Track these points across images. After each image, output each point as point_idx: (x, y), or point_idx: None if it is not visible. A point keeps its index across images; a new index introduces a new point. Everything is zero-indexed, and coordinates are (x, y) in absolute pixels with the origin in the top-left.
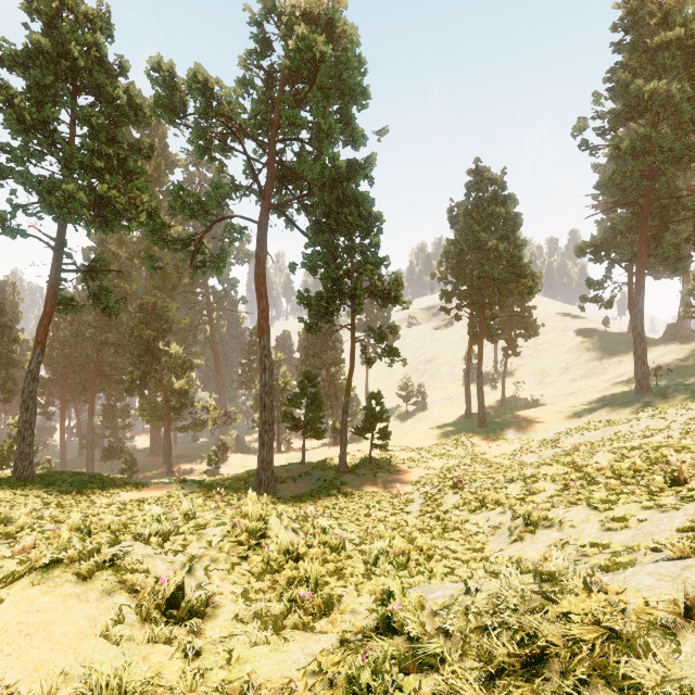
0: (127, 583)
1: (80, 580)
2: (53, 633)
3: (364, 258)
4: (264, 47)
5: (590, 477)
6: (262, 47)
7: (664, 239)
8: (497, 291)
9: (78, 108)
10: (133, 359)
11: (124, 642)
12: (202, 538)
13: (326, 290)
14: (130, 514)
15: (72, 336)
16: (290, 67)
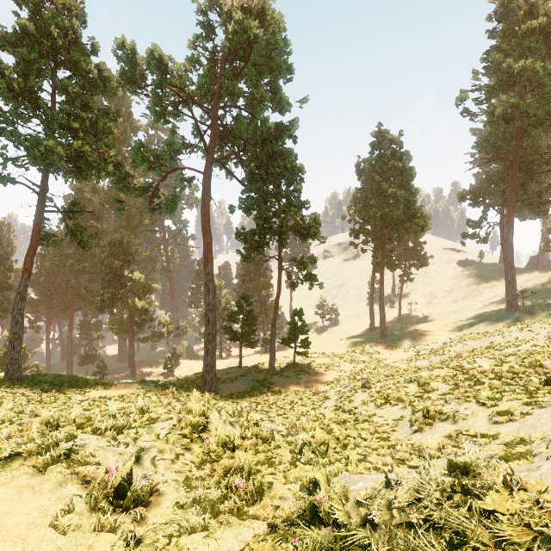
0: (79, 474)
1: (36, 472)
2: (4, 524)
3: (289, 202)
4: (208, 32)
5: (476, 378)
6: (206, 32)
7: (529, 187)
8: (396, 229)
9: (58, 80)
10: (103, 284)
11: (72, 531)
12: (151, 431)
13: (258, 228)
14: (98, 408)
15: (55, 265)
16: (229, 47)
